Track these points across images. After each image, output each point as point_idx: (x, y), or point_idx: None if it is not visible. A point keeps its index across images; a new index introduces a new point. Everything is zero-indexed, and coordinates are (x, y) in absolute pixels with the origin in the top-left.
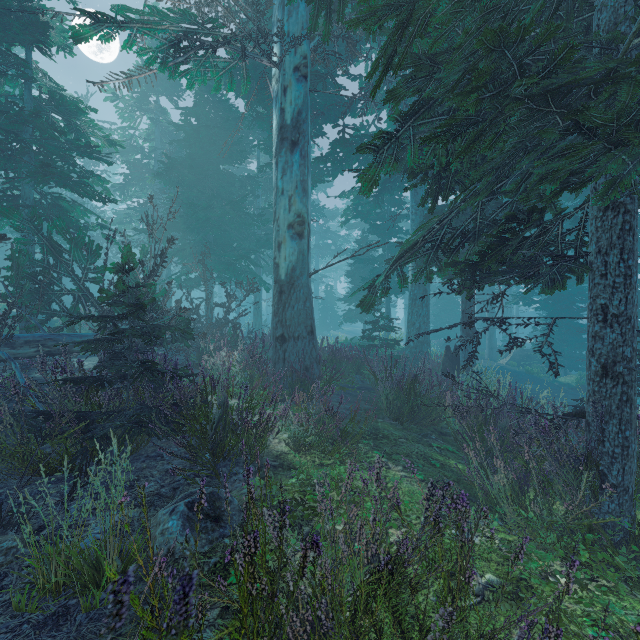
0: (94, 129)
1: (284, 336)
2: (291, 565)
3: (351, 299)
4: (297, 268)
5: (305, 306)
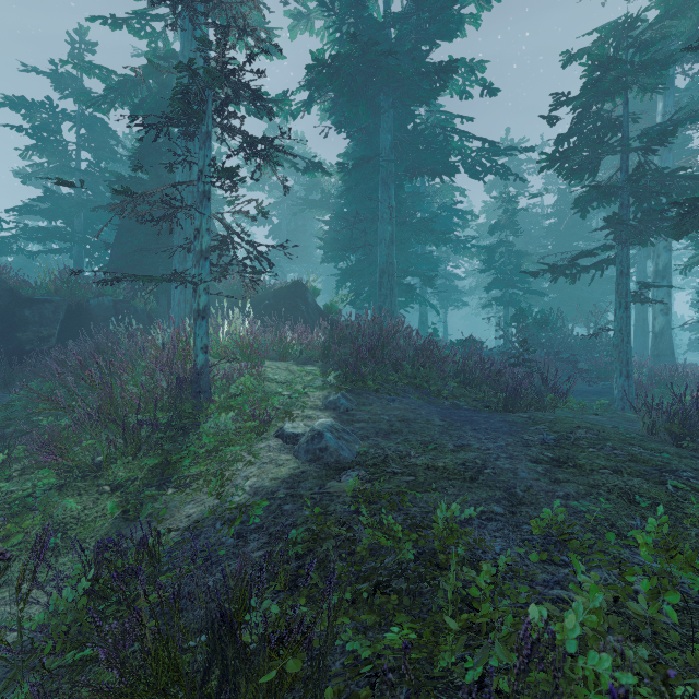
0: (529, 260)
1: (658, 355)
2: (683, 377)
3: (698, 329)
4: (665, 327)
5: (669, 343)
